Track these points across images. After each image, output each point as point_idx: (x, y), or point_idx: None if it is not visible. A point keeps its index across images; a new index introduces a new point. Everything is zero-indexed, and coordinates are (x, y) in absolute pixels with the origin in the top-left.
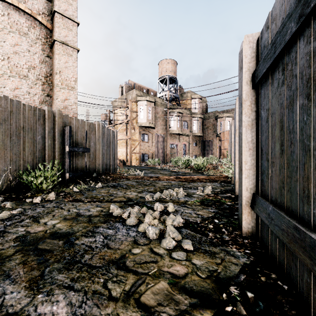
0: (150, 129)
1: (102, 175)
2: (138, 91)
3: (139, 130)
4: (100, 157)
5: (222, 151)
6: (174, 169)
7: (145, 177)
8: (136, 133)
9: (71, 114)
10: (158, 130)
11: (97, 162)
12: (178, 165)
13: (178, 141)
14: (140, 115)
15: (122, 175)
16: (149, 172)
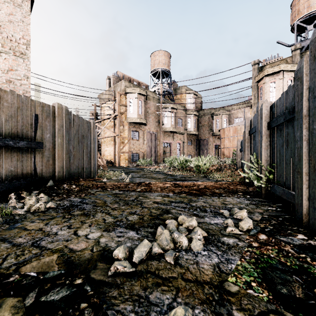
0: (141, 125)
1: (64, 183)
2: (127, 82)
3: (129, 126)
4: (63, 156)
5: (222, 150)
6: (169, 171)
7: (131, 184)
8: (125, 130)
9: (20, 92)
10: (150, 127)
11: (57, 164)
12: (173, 166)
13: (172, 140)
14: (130, 109)
15: (101, 180)
16: (138, 175)
